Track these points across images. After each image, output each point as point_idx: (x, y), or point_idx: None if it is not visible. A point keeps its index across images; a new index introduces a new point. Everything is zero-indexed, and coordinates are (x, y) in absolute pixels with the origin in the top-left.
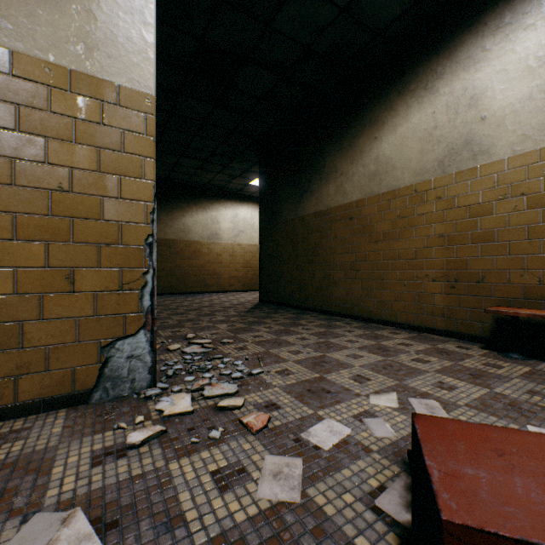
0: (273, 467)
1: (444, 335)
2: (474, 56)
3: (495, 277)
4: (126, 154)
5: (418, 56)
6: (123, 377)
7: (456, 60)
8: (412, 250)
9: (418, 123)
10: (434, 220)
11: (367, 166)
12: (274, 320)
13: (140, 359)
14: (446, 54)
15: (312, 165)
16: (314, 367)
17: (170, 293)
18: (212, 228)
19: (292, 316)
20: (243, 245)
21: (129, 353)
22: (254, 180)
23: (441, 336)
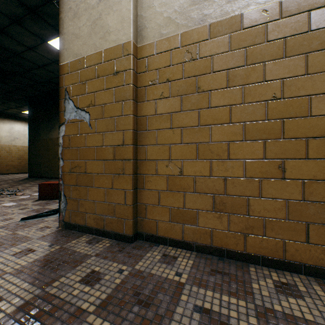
0: (23, 196)
1: None
2: None
3: None
4: None
5: None
6: None
7: None
8: None
9: None
10: None
11: None
12: (34, 182)
13: None
14: None
15: (56, 117)
16: None
17: None
18: None
19: (44, 180)
20: (18, 146)
21: None
22: (26, 111)
23: None
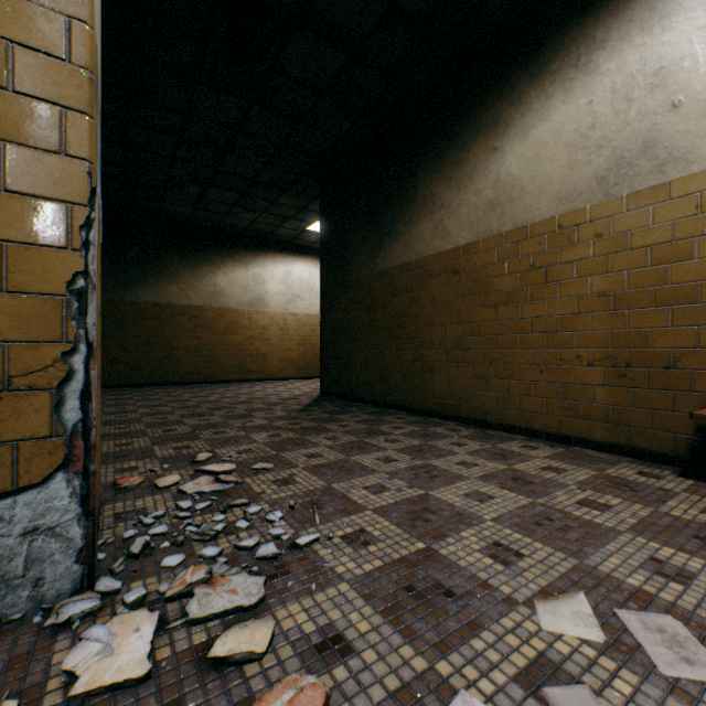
0: None
1: (609, 450)
2: (661, 7)
3: (697, 359)
4: (19, 96)
5: (564, 17)
6: (10, 579)
7: (628, 16)
8: (554, 318)
9: (564, 122)
10: (591, 271)
11: (481, 192)
12: (341, 425)
13: (53, 536)
14: (612, 8)
15: (396, 195)
16: (413, 524)
17: (195, 382)
18: (255, 291)
19: (368, 417)
20: (298, 315)
21: (27, 525)
22: (313, 224)
23: (603, 453)
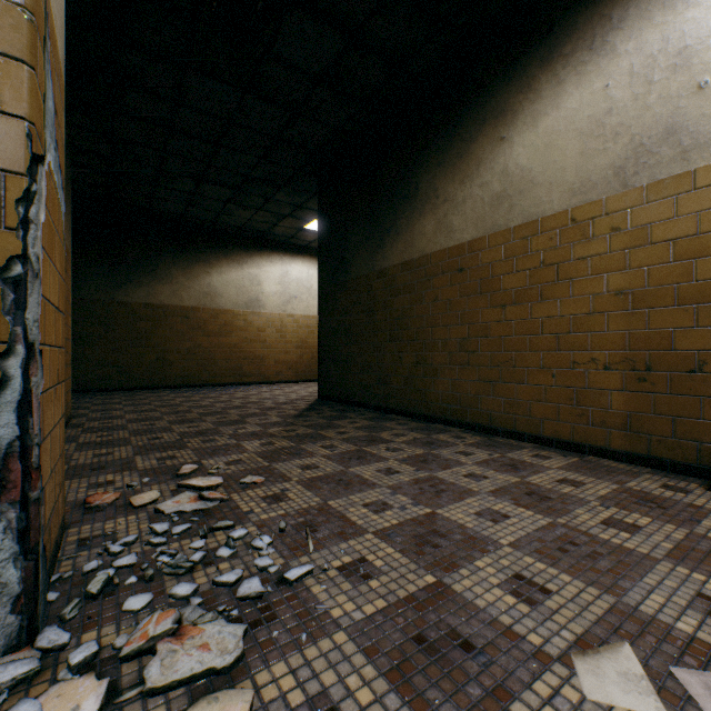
0: None
1: (627, 460)
2: None
3: None
4: None
5: None
6: None
7: None
8: (567, 318)
9: (578, 108)
10: (607, 268)
11: (488, 185)
12: (339, 432)
13: None
14: None
15: (397, 190)
16: (420, 550)
17: (188, 385)
18: (251, 292)
19: (368, 423)
20: (296, 317)
21: None
22: (311, 223)
23: (621, 463)
